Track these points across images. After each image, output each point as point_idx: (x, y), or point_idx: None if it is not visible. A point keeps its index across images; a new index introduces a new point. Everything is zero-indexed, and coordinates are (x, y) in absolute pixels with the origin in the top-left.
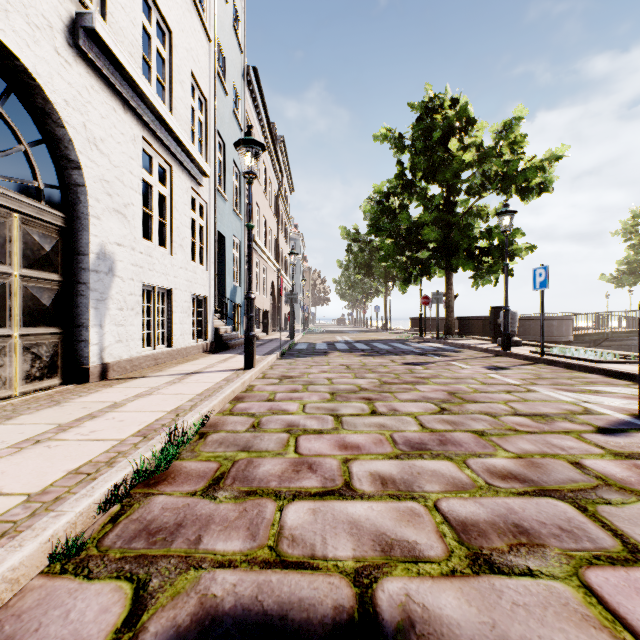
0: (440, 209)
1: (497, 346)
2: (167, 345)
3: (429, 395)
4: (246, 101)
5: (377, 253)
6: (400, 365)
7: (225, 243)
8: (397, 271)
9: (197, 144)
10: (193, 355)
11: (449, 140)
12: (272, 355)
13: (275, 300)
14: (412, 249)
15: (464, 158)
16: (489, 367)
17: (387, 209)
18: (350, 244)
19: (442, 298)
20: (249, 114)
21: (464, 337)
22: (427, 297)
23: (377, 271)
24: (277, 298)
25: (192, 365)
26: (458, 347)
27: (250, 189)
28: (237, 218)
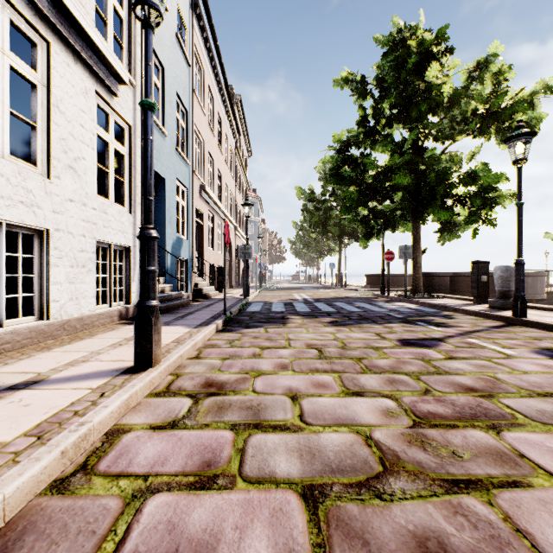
0: (411, 152)
1: (491, 309)
2: (40, 316)
3: None
4: (196, 37)
5: (332, 212)
6: (399, 347)
7: (164, 186)
8: (358, 225)
9: (112, 42)
10: (98, 326)
11: (424, 71)
12: (208, 327)
13: (232, 257)
14: (377, 199)
15: (442, 91)
16: (546, 353)
17: (348, 158)
18: (305, 204)
19: (411, 253)
20: (200, 54)
21: (435, 296)
22: (391, 252)
23: (332, 229)
24: (234, 255)
25: (58, 354)
26: (439, 309)
27: (147, 36)
28: (183, 162)
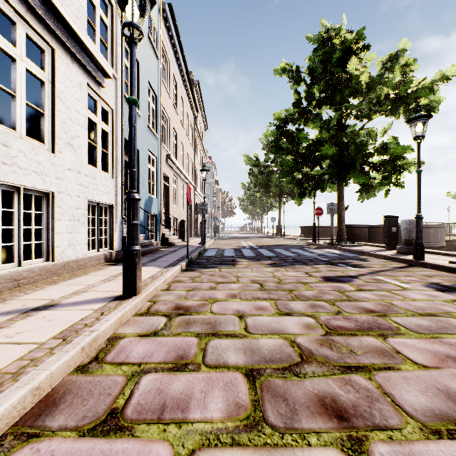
0: (336, 128)
1: (398, 253)
2: (47, 258)
3: (454, 387)
4: (163, 36)
5: (273, 175)
6: (322, 282)
7: (139, 156)
8: (294, 186)
9: (99, 44)
10: (89, 267)
11: (346, 64)
12: (175, 267)
13: (192, 212)
14: (309, 166)
15: (360, 80)
16: (433, 286)
17: (286, 132)
18: (251, 168)
19: (336, 209)
20: (166, 49)
21: (355, 243)
22: (320, 208)
23: (273, 189)
24: (193, 210)
25: (64, 287)
26: (357, 254)
27: (132, 50)
28: (153, 136)
